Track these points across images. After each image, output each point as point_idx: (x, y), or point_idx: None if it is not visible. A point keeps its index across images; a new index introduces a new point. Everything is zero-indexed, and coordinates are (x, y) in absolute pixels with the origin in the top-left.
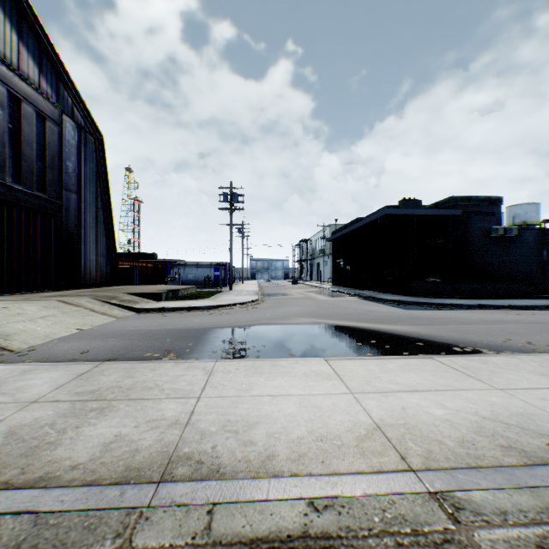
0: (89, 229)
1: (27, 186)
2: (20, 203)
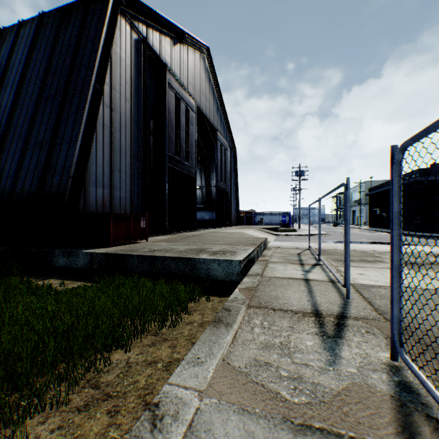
0: (232, 197)
1: (222, 182)
2: (221, 189)
